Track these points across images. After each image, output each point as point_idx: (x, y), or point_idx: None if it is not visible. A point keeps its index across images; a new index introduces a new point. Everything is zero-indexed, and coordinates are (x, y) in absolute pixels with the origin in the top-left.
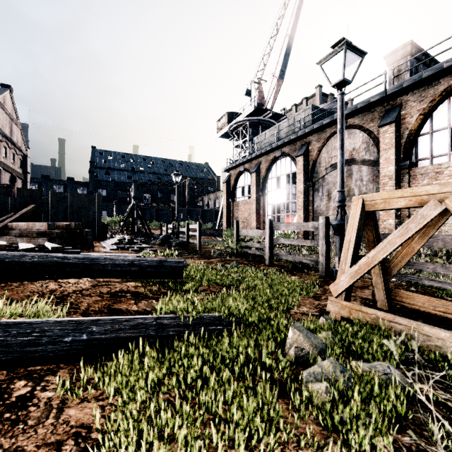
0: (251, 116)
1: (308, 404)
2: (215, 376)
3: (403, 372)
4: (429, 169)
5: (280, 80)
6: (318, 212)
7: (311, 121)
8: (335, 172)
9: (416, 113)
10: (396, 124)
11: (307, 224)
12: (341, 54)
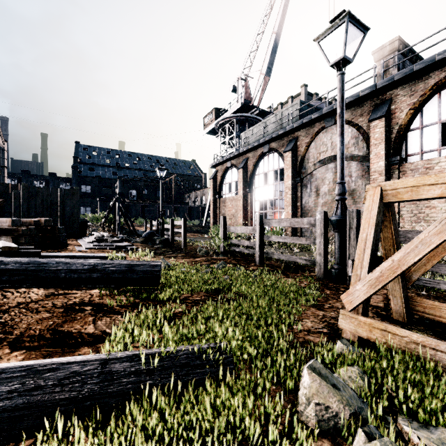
0: (237, 112)
1: None
2: None
3: None
4: (419, 164)
5: (267, 77)
6: (307, 208)
7: (299, 117)
8: (324, 168)
9: (406, 107)
10: (386, 119)
11: (302, 220)
12: (341, 29)
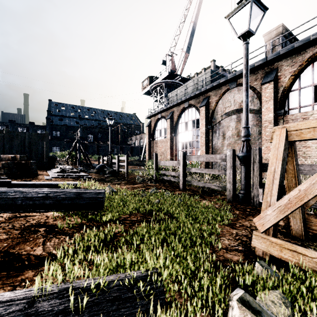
0: (166, 79)
1: None
2: None
3: None
4: (298, 116)
5: (187, 54)
6: (216, 148)
7: (210, 81)
8: (228, 118)
9: (288, 74)
10: (274, 82)
11: (215, 156)
12: (246, 9)
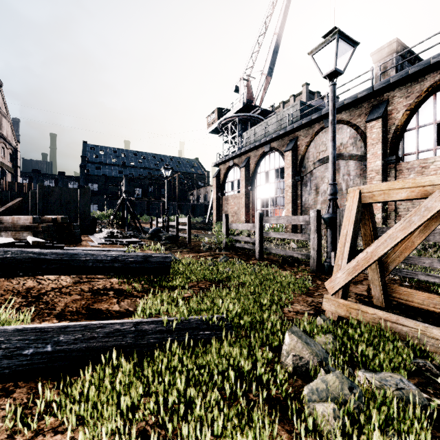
0: (240, 112)
1: (312, 431)
2: (201, 401)
3: (415, 383)
4: (415, 163)
5: (269, 77)
6: (306, 206)
7: (299, 117)
8: (323, 167)
9: (402, 108)
10: (383, 119)
11: (298, 217)
12: (333, 44)
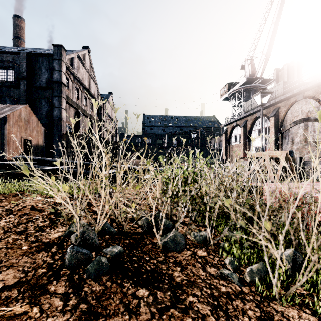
0: (244, 84)
1: None
2: None
3: None
4: None
5: (268, 55)
6: None
7: (282, 92)
8: (297, 126)
9: None
10: None
11: None
12: (261, 93)
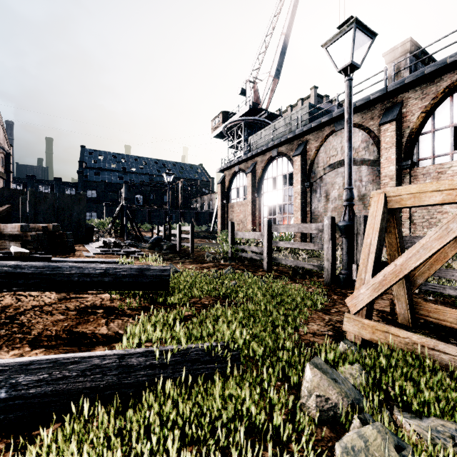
0: (246, 115)
1: None
2: None
3: None
4: (431, 169)
5: (276, 79)
6: (316, 213)
7: (309, 120)
8: (334, 172)
9: (417, 111)
10: (397, 122)
11: (310, 225)
12: (349, 35)
